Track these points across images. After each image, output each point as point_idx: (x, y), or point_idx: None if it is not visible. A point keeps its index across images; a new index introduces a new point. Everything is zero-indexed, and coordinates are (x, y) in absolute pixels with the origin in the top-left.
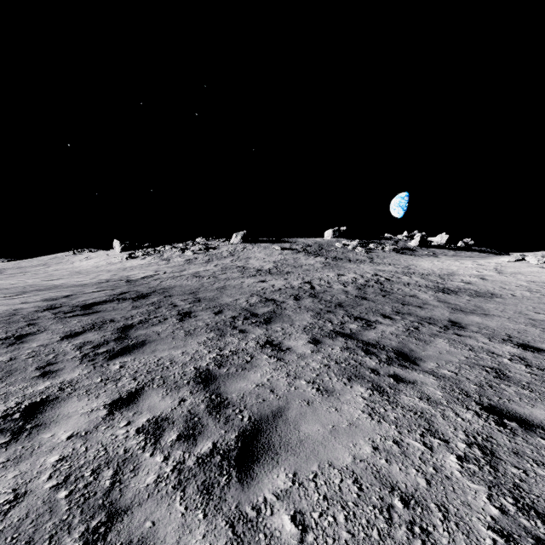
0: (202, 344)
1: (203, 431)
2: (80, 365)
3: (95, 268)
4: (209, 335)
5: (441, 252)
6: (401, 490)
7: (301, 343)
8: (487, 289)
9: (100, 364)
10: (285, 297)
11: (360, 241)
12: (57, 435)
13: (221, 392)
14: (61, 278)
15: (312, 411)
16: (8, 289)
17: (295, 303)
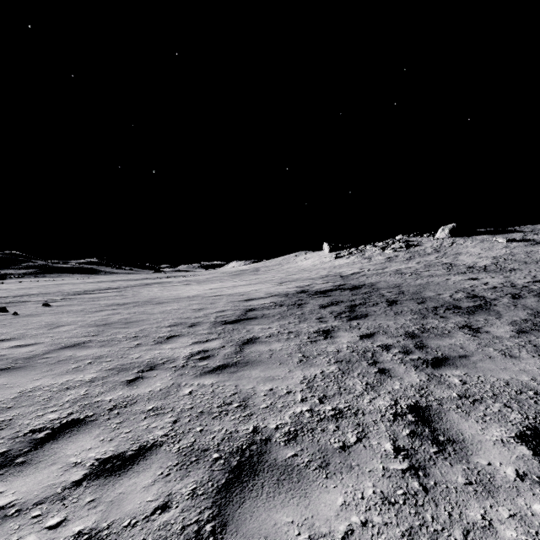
0: (408, 320)
1: (412, 352)
2: (335, 320)
3: (313, 266)
4: (413, 316)
5: None
6: (537, 391)
7: (501, 330)
8: None
9: (345, 321)
10: (499, 295)
11: None
12: (342, 340)
13: (423, 342)
14: (296, 273)
15: (491, 360)
16: (274, 280)
17: (509, 301)
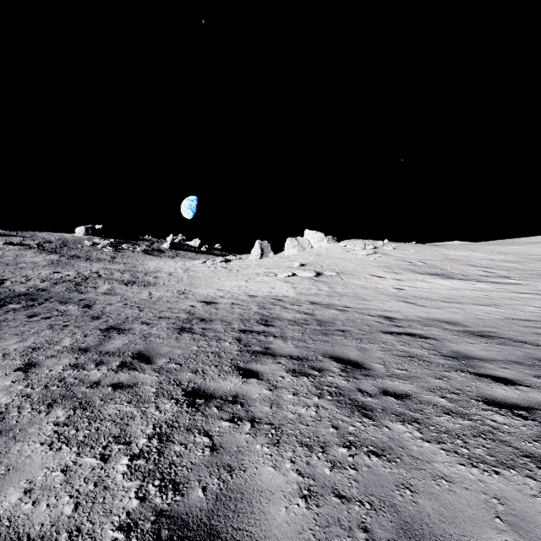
0: None
1: None
2: None
3: None
4: None
5: (184, 254)
6: None
7: None
8: (158, 281)
9: None
10: None
11: (116, 240)
12: None
13: None
14: None
15: None
16: None
17: None
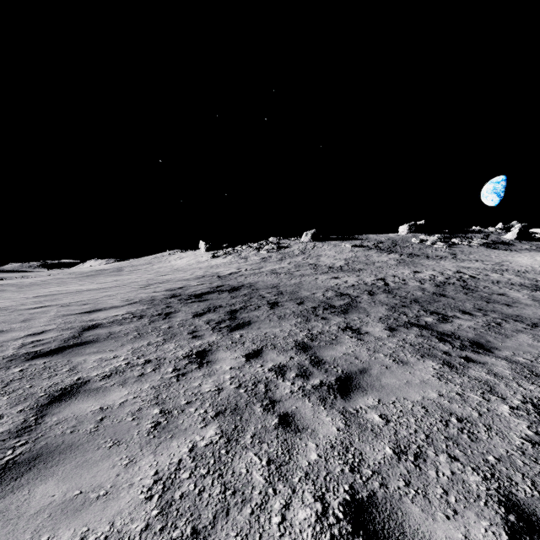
0: (293, 326)
1: (311, 374)
2: (213, 333)
3: (188, 266)
4: (297, 319)
5: None
6: (457, 415)
7: (377, 329)
8: None
9: (226, 333)
10: (359, 292)
11: (441, 235)
12: (223, 367)
13: (318, 355)
14: (167, 274)
15: (390, 372)
16: (138, 282)
17: (369, 298)
